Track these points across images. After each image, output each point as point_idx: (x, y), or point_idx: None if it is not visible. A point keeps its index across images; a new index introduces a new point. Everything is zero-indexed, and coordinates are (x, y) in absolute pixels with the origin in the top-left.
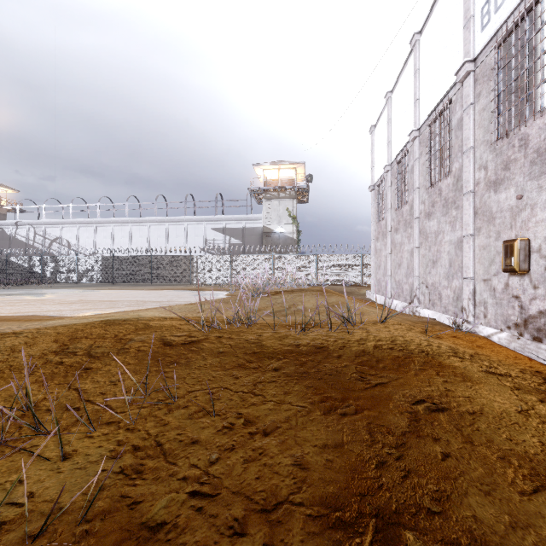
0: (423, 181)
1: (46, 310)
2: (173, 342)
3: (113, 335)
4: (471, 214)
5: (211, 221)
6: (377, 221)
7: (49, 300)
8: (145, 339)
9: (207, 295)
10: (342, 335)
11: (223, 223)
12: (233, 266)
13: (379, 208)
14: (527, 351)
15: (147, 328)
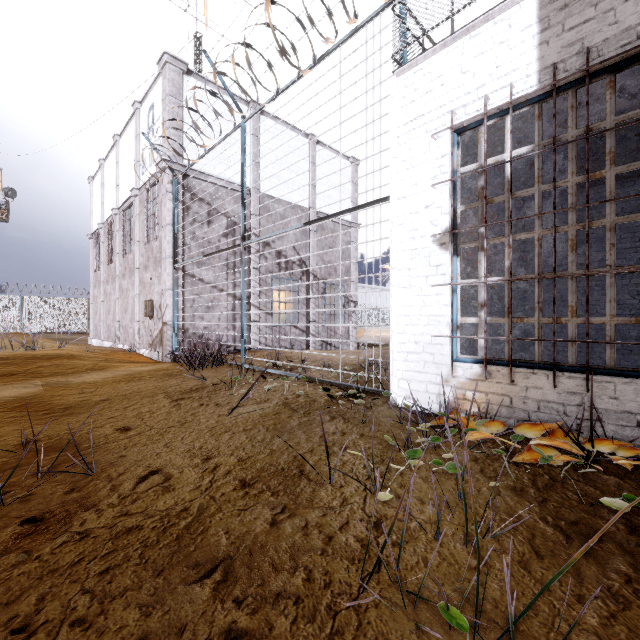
0: (121, 249)
1: None
2: None
3: None
4: (138, 282)
5: None
6: (95, 269)
7: None
8: None
9: None
10: (22, 353)
11: None
12: None
13: (97, 257)
14: (152, 357)
15: None
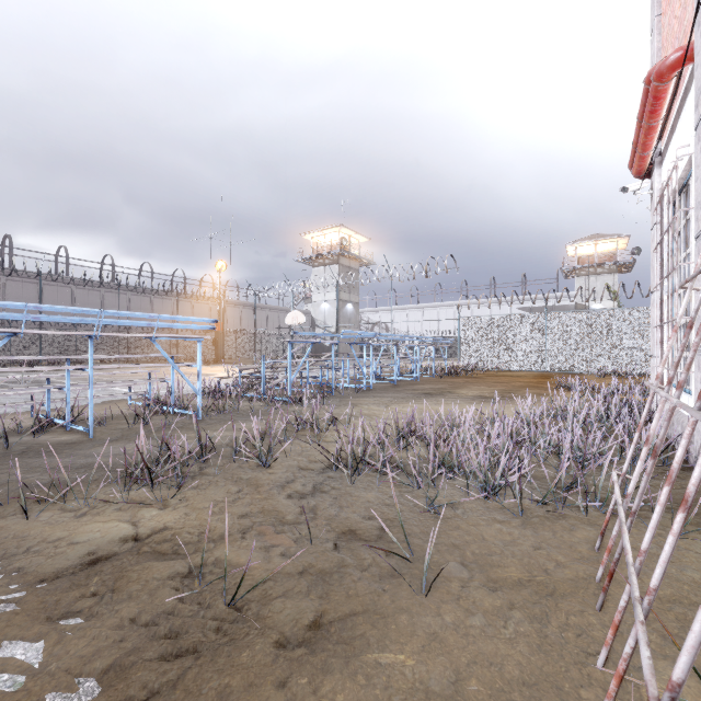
0: None
1: None
2: None
3: None
4: None
5: (516, 301)
6: None
7: None
8: None
9: None
10: None
11: (530, 303)
12: None
13: None
14: None
15: None
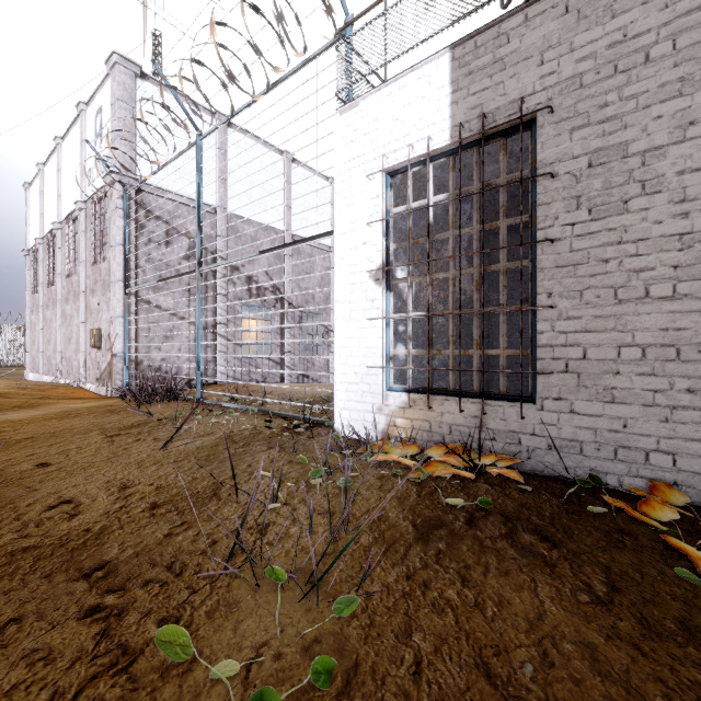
0: (64, 269)
1: None
2: None
3: None
4: (84, 308)
5: None
6: (33, 291)
7: None
8: None
9: None
10: None
11: None
12: None
13: (35, 278)
14: (100, 392)
15: None
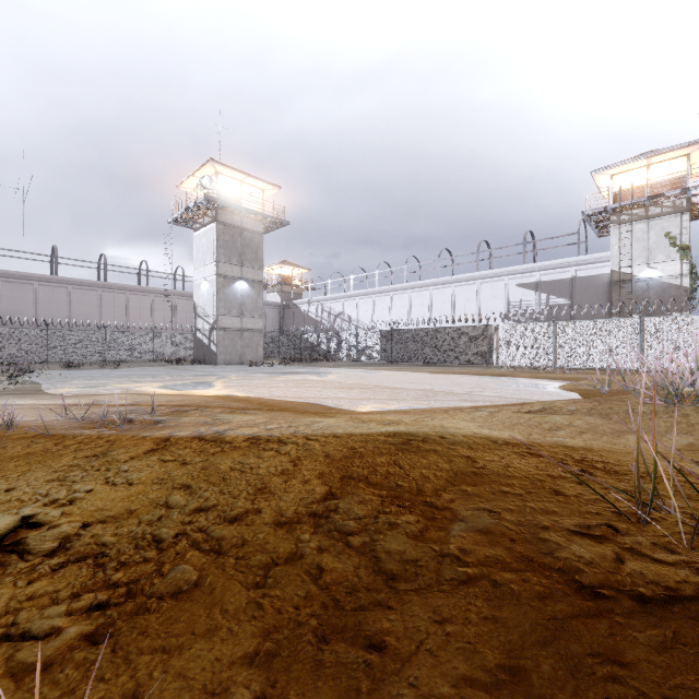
0: None
1: (325, 397)
2: (591, 575)
3: (414, 487)
4: None
5: (515, 274)
6: None
7: (330, 382)
8: (490, 524)
9: (526, 387)
10: None
11: (536, 275)
12: (557, 339)
13: None
14: None
15: (476, 477)
